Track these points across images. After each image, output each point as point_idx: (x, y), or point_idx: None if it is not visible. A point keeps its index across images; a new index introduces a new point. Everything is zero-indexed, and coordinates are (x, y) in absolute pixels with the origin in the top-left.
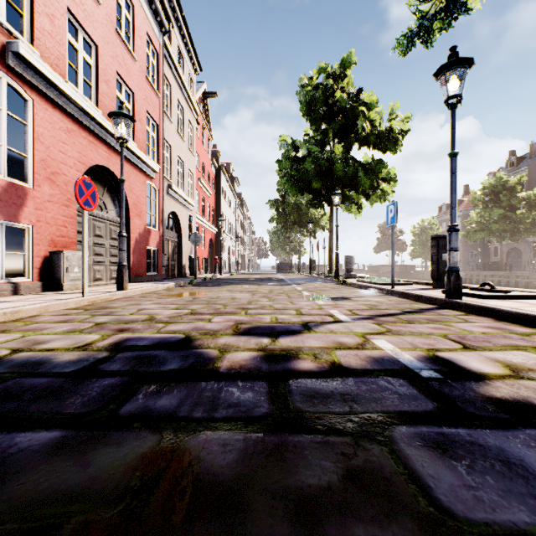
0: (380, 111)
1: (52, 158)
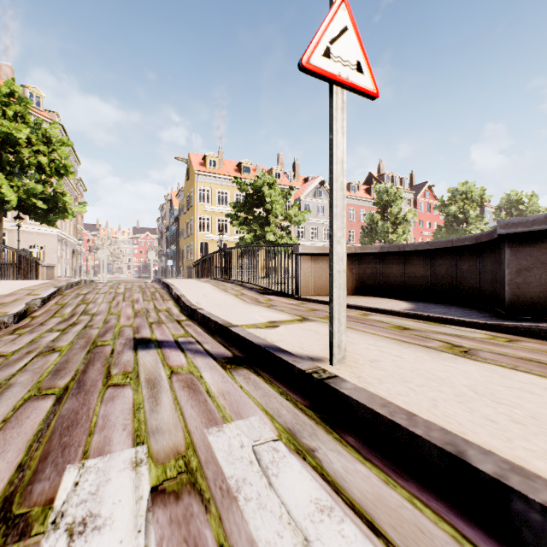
0: (488, 197)
1: None
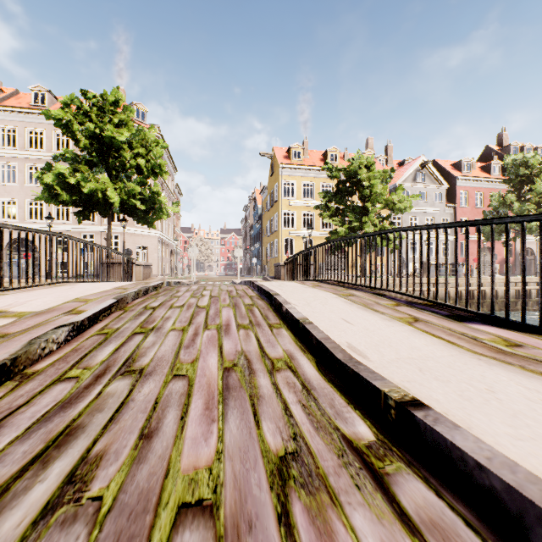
0: None
1: (471, 251)
